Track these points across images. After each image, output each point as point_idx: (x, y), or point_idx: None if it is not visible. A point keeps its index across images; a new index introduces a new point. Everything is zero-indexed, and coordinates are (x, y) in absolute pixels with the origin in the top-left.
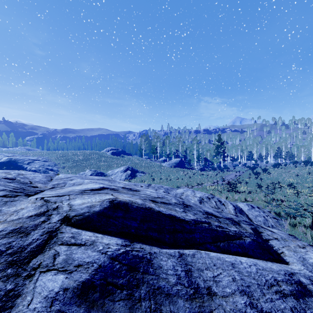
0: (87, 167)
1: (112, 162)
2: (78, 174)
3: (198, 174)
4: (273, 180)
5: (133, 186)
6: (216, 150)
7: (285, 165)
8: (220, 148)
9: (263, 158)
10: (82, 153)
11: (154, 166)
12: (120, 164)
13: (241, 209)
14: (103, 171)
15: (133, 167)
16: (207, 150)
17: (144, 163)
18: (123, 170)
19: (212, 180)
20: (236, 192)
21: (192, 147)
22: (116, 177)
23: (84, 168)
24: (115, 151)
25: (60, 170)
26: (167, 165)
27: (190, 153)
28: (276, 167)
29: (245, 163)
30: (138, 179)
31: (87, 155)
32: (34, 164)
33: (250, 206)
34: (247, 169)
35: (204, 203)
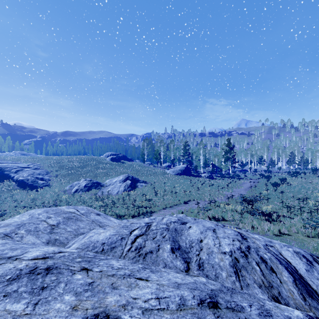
0: (83, 175)
1: (111, 169)
2: (71, 185)
3: (206, 184)
4: (295, 193)
5: (104, 286)
6: (224, 155)
7: (304, 174)
8: (230, 154)
9: (275, 164)
10: (79, 159)
11: (157, 173)
12: (119, 171)
13: (297, 272)
14: (100, 180)
15: (134, 175)
16: (214, 156)
17: (146, 170)
18: (122, 180)
19: (223, 192)
20: (261, 216)
21: (199, 152)
22: (113, 188)
23: (79, 177)
24: (115, 156)
25: (52, 179)
26: (171, 172)
27: (196, 159)
28: (294, 176)
29: (256, 169)
30: (138, 190)
31: (84, 162)
32: (23, 173)
33: (303, 257)
34: (258, 177)
35: (242, 273)
